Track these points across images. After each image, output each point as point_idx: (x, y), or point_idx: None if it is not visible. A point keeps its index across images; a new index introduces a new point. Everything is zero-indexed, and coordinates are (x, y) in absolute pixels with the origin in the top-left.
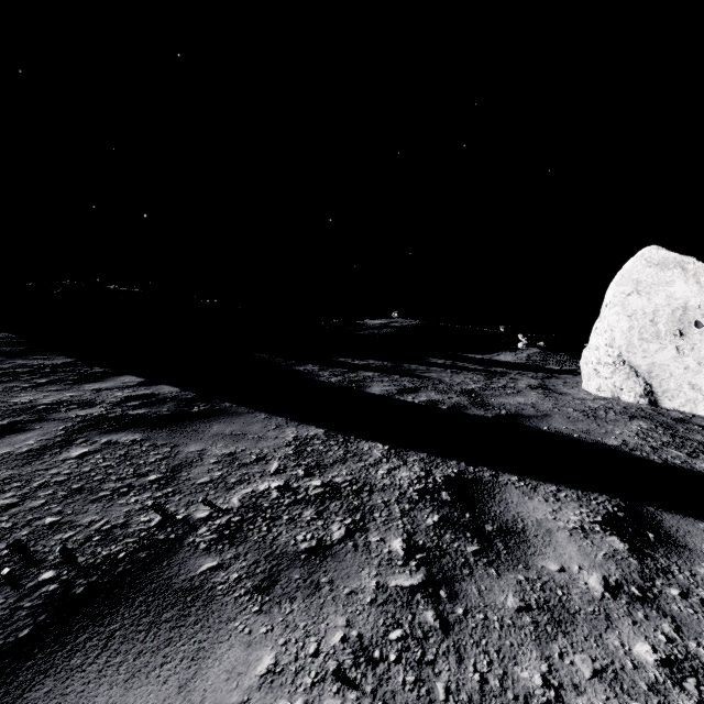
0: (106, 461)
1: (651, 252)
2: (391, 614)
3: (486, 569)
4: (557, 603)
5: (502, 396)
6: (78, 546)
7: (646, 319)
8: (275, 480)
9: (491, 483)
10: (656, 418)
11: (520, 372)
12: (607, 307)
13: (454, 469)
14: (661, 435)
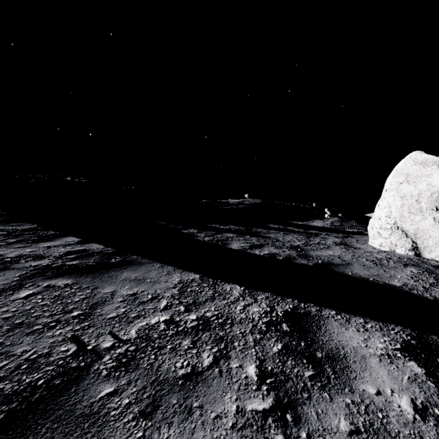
0: (43, 301)
1: (416, 155)
2: (248, 438)
3: (321, 393)
4: (379, 426)
5: (317, 250)
6: (8, 374)
7: (413, 199)
8: (163, 315)
9: (317, 316)
10: (421, 265)
11: (327, 233)
12: (386, 191)
13: (290, 305)
14: (428, 278)
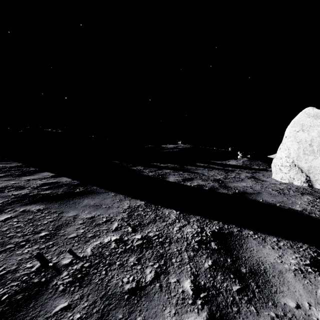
0: (18, 223)
1: (310, 110)
2: None
3: (248, 306)
4: None
5: (234, 182)
6: None
7: (307, 144)
8: (114, 235)
9: (238, 236)
10: (314, 194)
11: (240, 169)
12: (286, 138)
13: (216, 226)
14: None
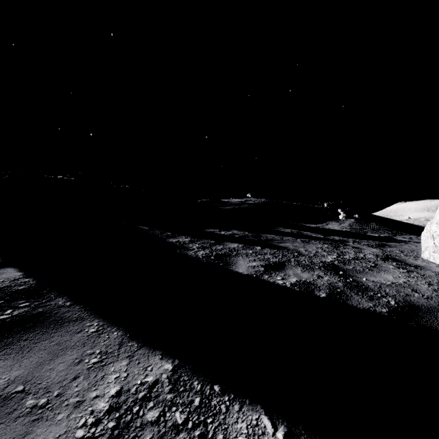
0: None
1: None
2: None
3: None
4: None
5: (367, 272)
6: None
7: None
8: None
9: None
10: None
11: (354, 240)
12: None
13: None
14: None
